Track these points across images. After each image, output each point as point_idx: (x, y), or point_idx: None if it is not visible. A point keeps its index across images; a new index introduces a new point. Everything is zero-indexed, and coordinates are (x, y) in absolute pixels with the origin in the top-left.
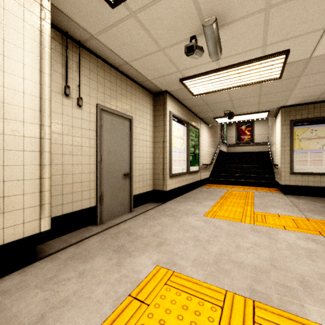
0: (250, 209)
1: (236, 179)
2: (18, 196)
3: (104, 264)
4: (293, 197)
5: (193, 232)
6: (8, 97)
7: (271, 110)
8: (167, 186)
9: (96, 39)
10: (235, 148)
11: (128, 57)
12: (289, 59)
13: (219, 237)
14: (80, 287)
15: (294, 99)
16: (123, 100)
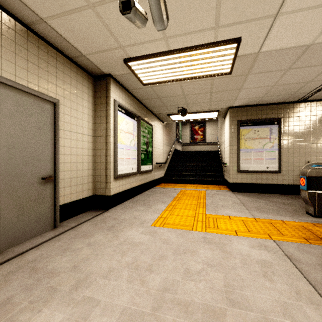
0: (202, 212)
1: (190, 178)
2: None
3: None
4: (240, 194)
5: (133, 253)
6: None
7: (221, 110)
8: (111, 190)
9: None
10: (190, 147)
11: (41, 9)
12: (239, 51)
13: (165, 258)
14: None
15: (241, 100)
16: (41, 74)
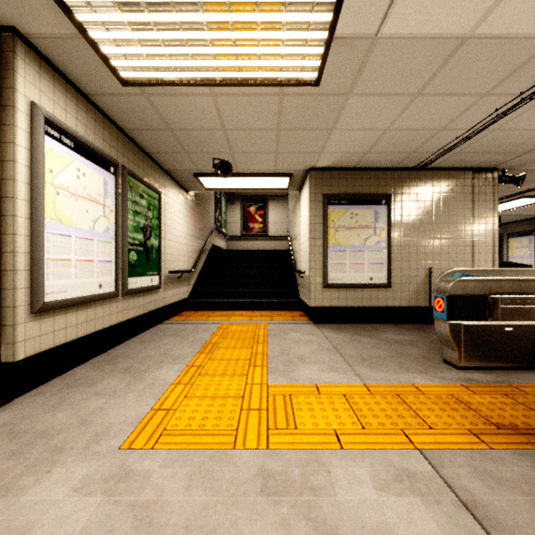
0: (261, 380)
1: (240, 298)
2: None
3: None
4: (328, 328)
5: None
6: None
7: (296, 173)
8: (17, 346)
9: None
10: (241, 242)
11: None
12: (340, 23)
13: None
14: None
15: (331, 154)
16: None
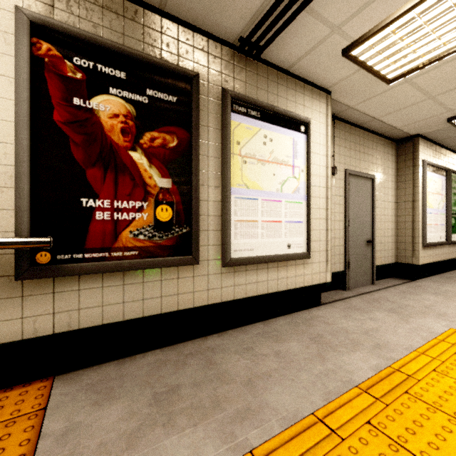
0: None
1: None
2: (317, 252)
3: (387, 317)
4: None
5: None
6: (313, 181)
7: None
8: (419, 259)
9: (352, 108)
10: None
11: (380, 114)
12: None
13: None
14: (379, 325)
15: None
16: (365, 158)
